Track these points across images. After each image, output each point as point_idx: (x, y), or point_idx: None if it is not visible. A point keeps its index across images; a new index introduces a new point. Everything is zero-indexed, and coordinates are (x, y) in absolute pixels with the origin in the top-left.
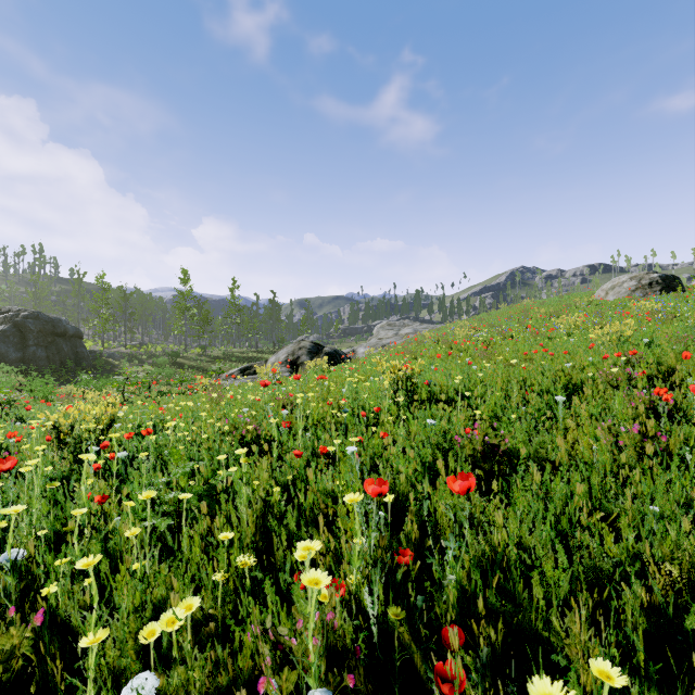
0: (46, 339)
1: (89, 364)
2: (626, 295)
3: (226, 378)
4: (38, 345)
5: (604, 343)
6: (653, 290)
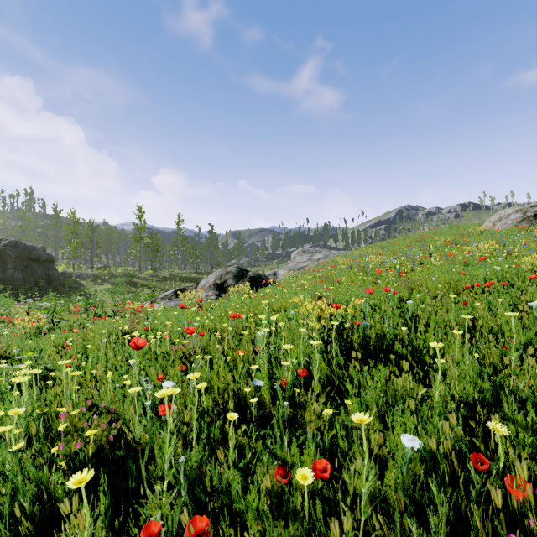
0: (22, 263)
1: (59, 283)
2: (514, 226)
3: (162, 299)
4: (16, 268)
5: None
6: None
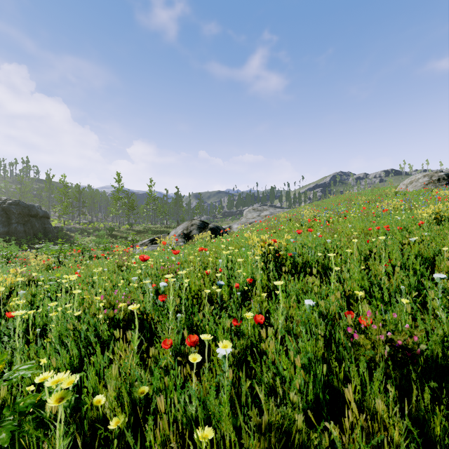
0: (23, 219)
1: (53, 235)
2: (421, 188)
3: (140, 246)
4: (18, 223)
5: (429, 221)
6: (441, 184)
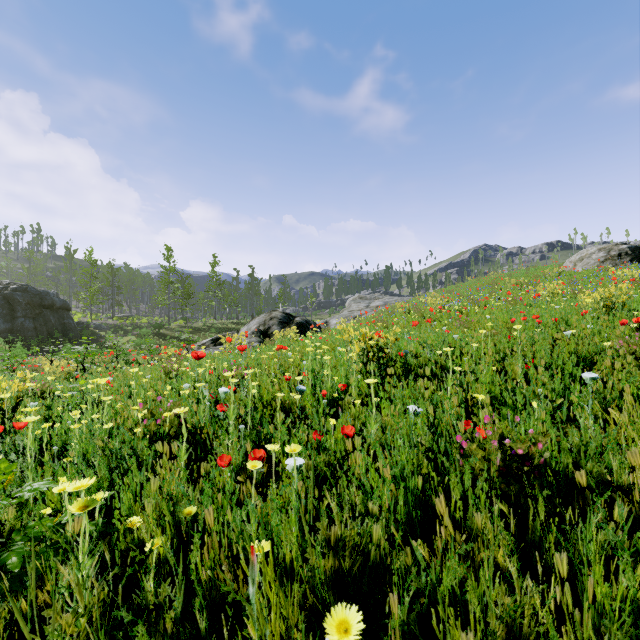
0: (33, 311)
1: (76, 334)
2: (595, 266)
3: (198, 348)
4: (26, 317)
5: (597, 310)
6: (622, 261)
